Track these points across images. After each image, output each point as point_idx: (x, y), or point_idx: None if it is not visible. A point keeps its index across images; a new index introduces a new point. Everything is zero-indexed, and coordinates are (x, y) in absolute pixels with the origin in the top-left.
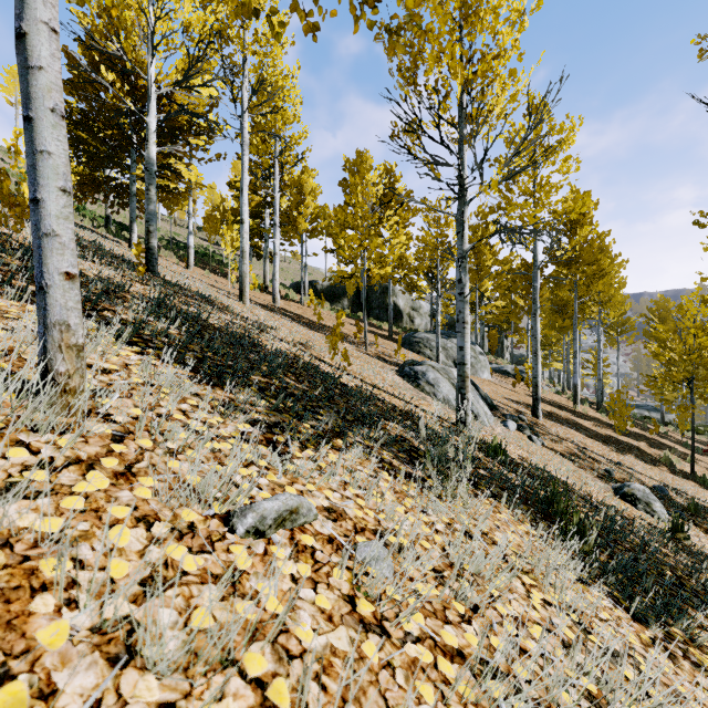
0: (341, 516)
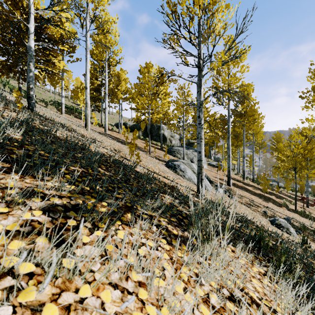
0: None
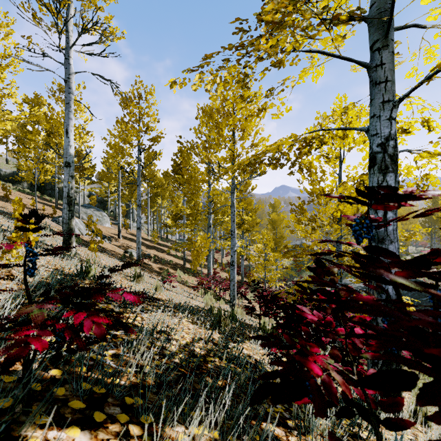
0: None
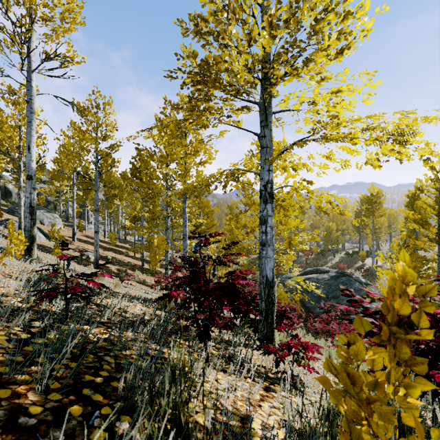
0: None
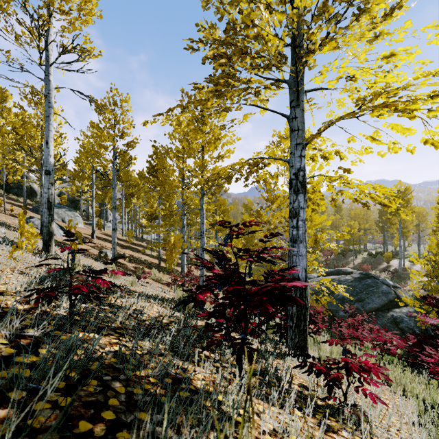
0: None
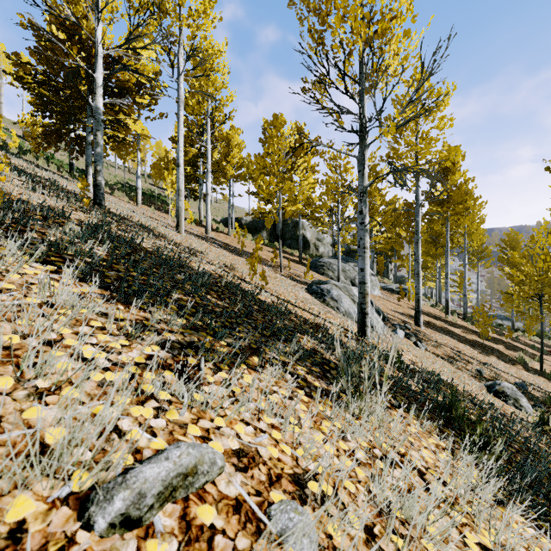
0: (253, 460)
